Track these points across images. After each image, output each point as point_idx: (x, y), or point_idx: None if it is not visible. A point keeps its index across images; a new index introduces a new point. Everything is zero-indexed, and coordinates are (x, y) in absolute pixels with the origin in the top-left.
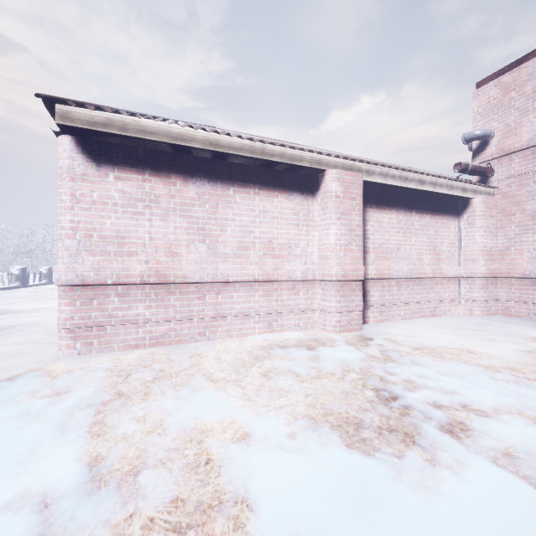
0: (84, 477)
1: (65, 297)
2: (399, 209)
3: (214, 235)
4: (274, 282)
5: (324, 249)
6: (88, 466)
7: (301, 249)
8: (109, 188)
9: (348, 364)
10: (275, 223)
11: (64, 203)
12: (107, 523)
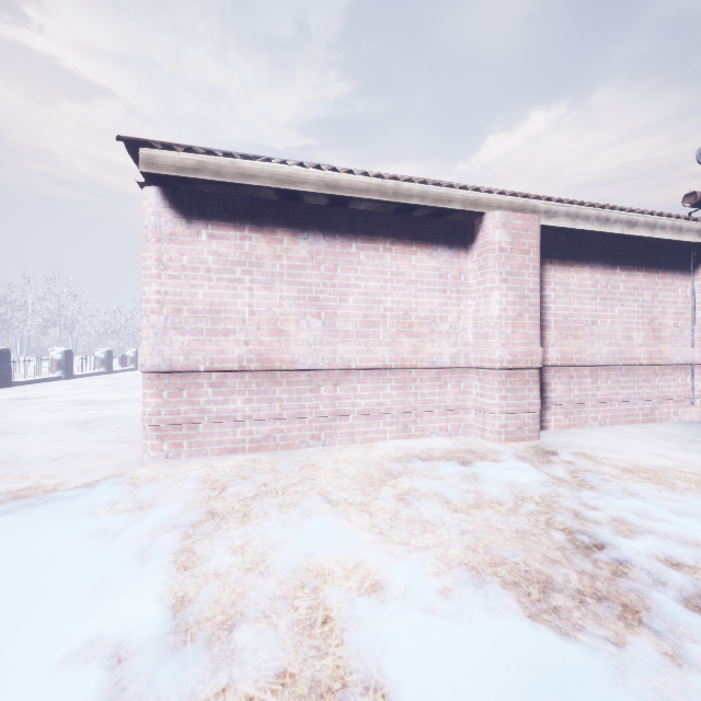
0: (166, 626)
1: (151, 387)
2: (596, 265)
3: (332, 307)
4: (411, 370)
5: (482, 325)
6: (171, 611)
7: (449, 325)
8: (201, 249)
9: (522, 489)
10: (412, 289)
11: (149, 270)
12: (193, 698)
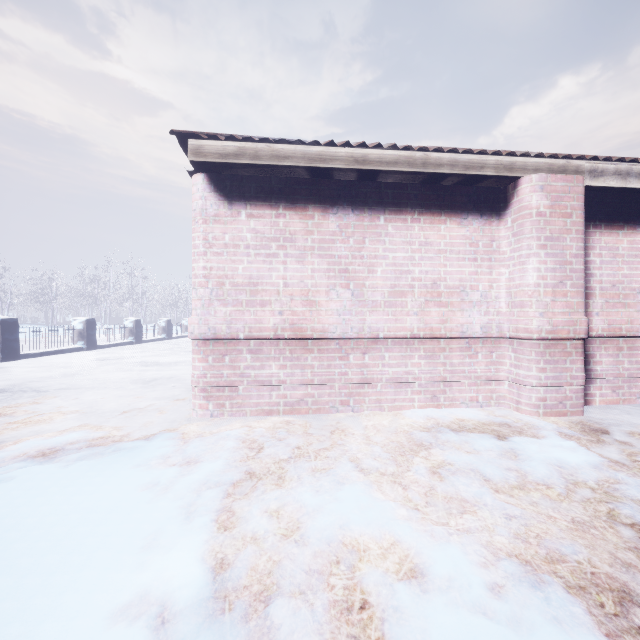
0: (206, 590)
1: (198, 352)
2: None
3: (360, 278)
4: (440, 339)
5: (517, 293)
6: (212, 574)
7: (479, 294)
8: (241, 228)
9: (572, 472)
10: (441, 258)
11: (197, 248)
12: None
